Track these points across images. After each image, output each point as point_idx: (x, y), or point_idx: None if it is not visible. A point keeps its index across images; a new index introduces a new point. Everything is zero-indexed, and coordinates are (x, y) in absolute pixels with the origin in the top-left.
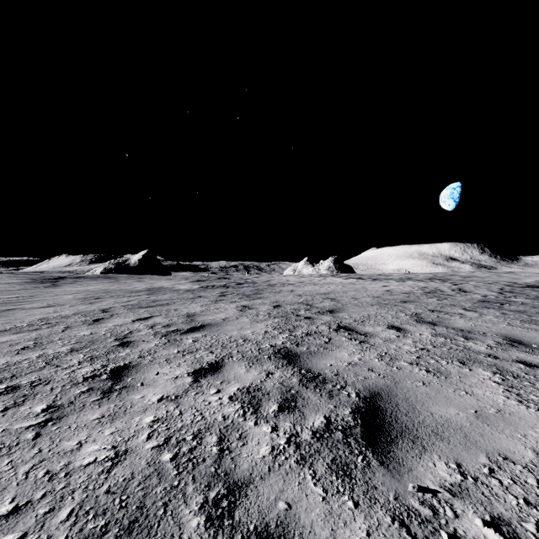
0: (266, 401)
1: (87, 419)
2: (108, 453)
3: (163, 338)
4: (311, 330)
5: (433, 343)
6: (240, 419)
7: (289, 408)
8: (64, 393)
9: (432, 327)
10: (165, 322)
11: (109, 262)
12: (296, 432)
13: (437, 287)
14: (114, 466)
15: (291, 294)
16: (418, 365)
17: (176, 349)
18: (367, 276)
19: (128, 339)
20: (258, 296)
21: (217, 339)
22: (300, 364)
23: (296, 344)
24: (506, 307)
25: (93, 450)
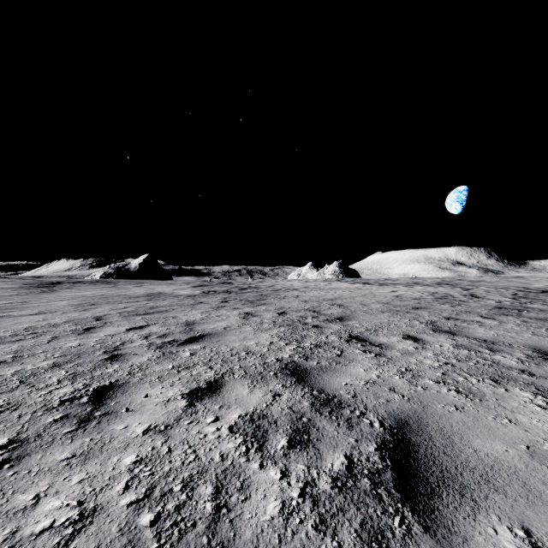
0: (273, 433)
1: (53, 460)
2: (71, 513)
3: (158, 351)
4: (320, 341)
5: (456, 356)
6: (242, 460)
7: (301, 443)
8: (33, 422)
9: (451, 337)
10: (161, 332)
11: (109, 266)
12: (311, 479)
13: (447, 292)
14: (75, 534)
15: (297, 300)
16: (445, 383)
17: (171, 363)
18: (373, 281)
19: (118, 352)
20: (261, 302)
21: (217, 352)
22: (311, 382)
23: (304, 358)
24: (525, 314)
25: (53, 507)
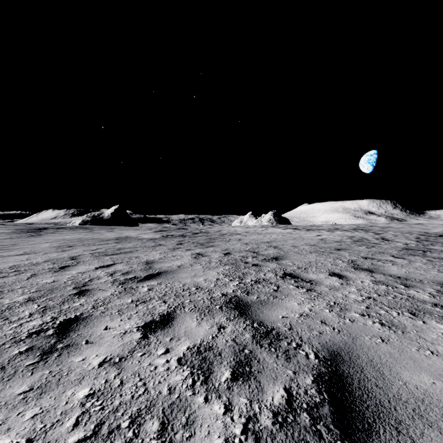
0: (218, 365)
1: (11, 394)
2: None
3: (120, 287)
4: (259, 277)
5: (376, 291)
6: (188, 393)
7: (243, 376)
8: None
9: (370, 274)
10: (125, 270)
11: (87, 215)
12: (253, 413)
13: (362, 236)
14: None
15: (239, 242)
16: (369, 316)
17: (130, 298)
18: (302, 227)
19: (86, 288)
20: (210, 245)
21: (171, 287)
22: (251, 315)
23: (246, 293)
24: (429, 255)
25: None
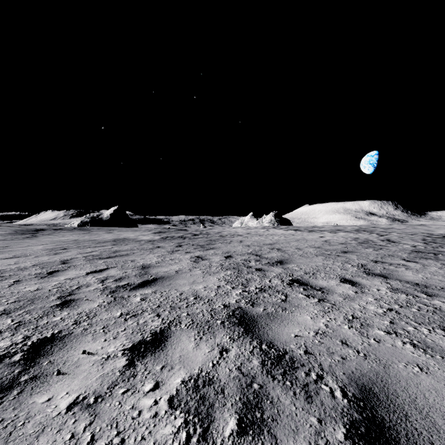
0: (220, 408)
1: None
2: None
3: (110, 296)
4: (264, 284)
5: (397, 301)
6: None
7: (253, 426)
8: None
9: (385, 280)
10: (118, 275)
11: (85, 216)
12: None
13: (367, 238)
14: None
15: (241, 244)
16: (397, 334)
17: (120, 310)
18: (303, 228)
19: (72, 297)
20: (211, 247)
21: (167, 297)
22: (259, 333)
23: (251, 304)
24: (442, 258)
25: None
